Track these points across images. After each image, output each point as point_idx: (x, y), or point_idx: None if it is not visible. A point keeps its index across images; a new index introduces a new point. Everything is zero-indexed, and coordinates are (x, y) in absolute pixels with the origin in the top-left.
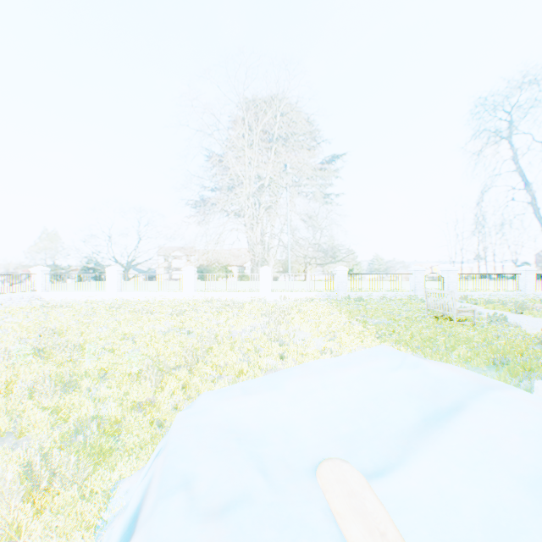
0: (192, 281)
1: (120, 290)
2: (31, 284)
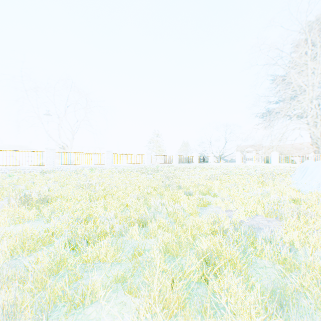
0: (276, 158)
1: (240, 162)
2: (209, 160)
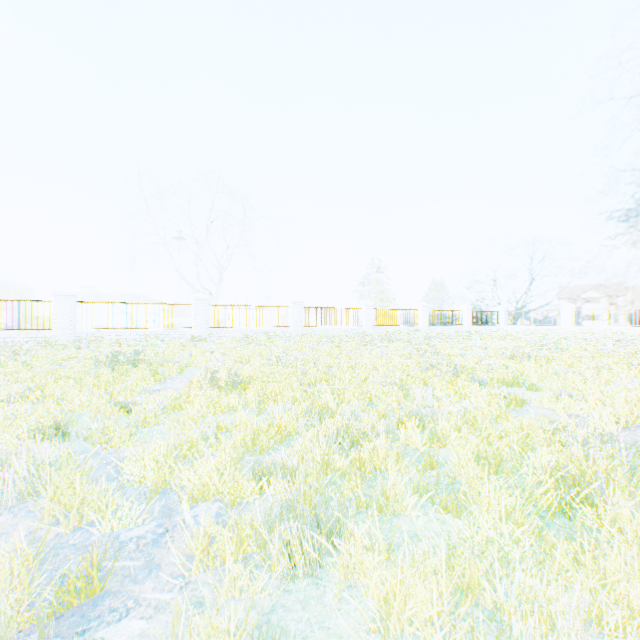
0: None
1: (572, 324)
2: (496, 319)
